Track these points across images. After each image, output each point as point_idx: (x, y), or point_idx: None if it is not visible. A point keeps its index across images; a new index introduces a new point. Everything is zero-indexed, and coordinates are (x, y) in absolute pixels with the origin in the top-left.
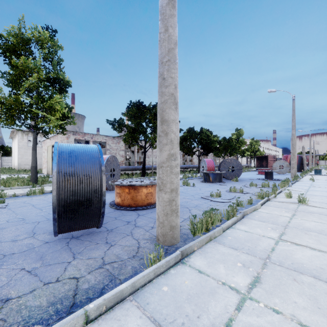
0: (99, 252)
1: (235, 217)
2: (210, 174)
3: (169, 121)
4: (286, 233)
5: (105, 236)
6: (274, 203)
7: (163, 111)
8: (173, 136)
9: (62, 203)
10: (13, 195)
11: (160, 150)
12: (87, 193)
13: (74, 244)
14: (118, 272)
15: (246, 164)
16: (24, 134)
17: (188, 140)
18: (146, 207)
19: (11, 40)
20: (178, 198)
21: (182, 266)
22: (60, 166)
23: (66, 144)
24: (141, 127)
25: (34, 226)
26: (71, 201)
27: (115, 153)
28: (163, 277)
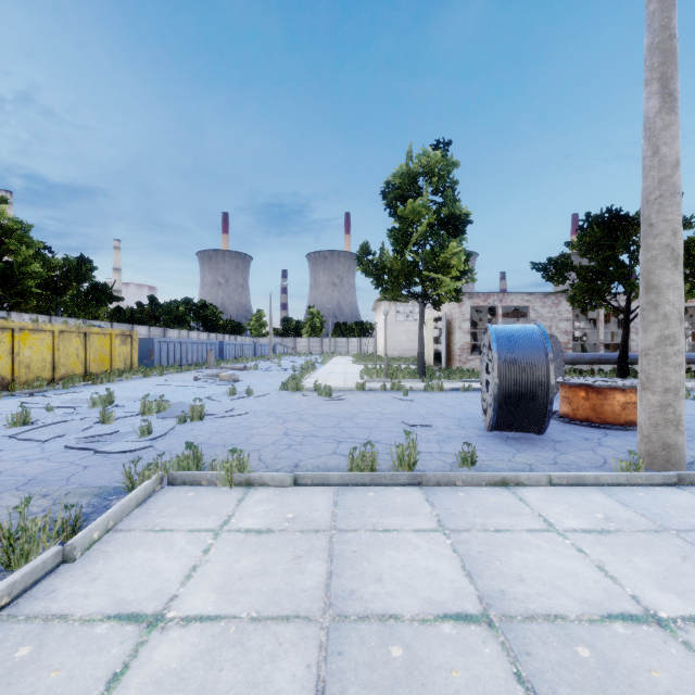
0: (547, 454)
1: None
2: None
3: (661, 287)
4: None
5: (551, 445)
6: None
7: (648, 273)
8: (668, 308)
9: (503, 393)
10: (410, 389)
11: (644, 330)
12: (530, 384)
13: (514, 443)
14: (576, 471)
15: None
16: (392, 303)
17: None
18: (622, 427)
19: (396, 183)
20: (679, 404)
21: (677, 489)
22: (499, 352)
23: (500, 326)
24: (615, 268)
25: (457, 421)
26: (512, 392)
27: (548, 327)
28: (641, 488)
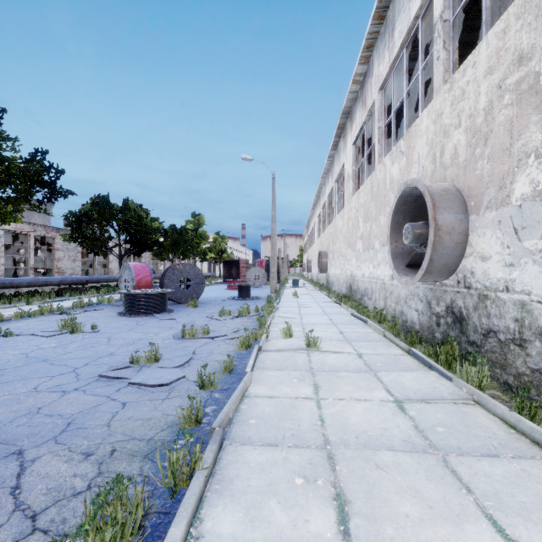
0: None
1: (199, 478)
2: (140, 298)
3: None
4: (347, 492)
5: None
6: (271, 355)
7: None
8: None
9: None
10: None
11: None
12: None
13: None
14: None
15: (208, 273)
16: None
17: (95, 221)
18: None
19: None
20: None
21: None
22: None
23: None
24: None
25: None
26: None
27: None
28: None
